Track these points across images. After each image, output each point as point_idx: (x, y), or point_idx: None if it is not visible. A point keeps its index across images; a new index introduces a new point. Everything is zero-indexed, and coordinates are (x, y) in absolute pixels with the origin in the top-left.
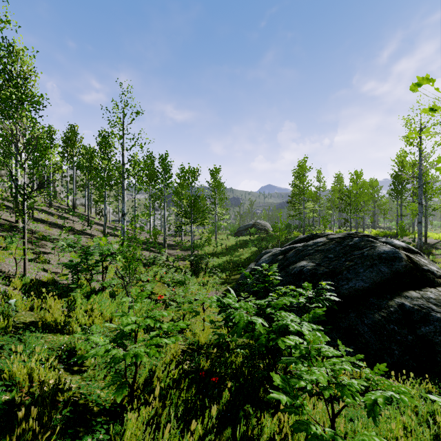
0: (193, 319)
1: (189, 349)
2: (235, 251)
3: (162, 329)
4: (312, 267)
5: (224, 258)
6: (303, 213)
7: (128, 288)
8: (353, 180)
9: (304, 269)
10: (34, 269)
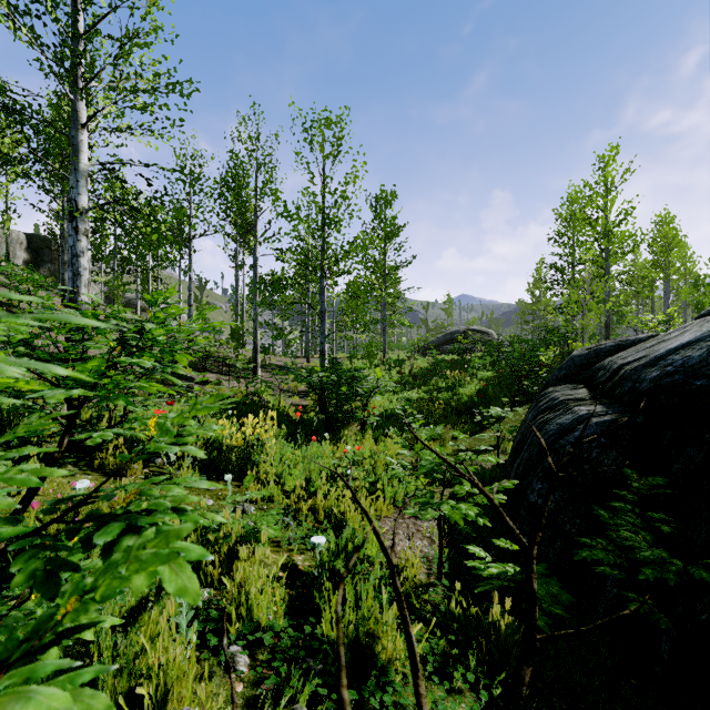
0: None
1: None
2: (435, 381)
3: None
4: None
5: (410, 393)
6: (605, 288)
7: None
8: None
9: None
10: None
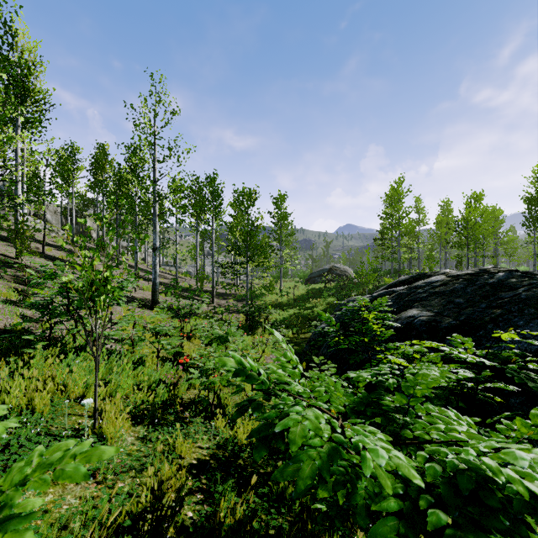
0: (238, 395)
1: (213, 459)
2: (305, 303)
3: (4, 479)
4: (429, 318)
5: (291, 310)
6: (398, 252)
7: (143, 345)
8: (470, 206)
9: (416, 320)
10: (5, 315)
